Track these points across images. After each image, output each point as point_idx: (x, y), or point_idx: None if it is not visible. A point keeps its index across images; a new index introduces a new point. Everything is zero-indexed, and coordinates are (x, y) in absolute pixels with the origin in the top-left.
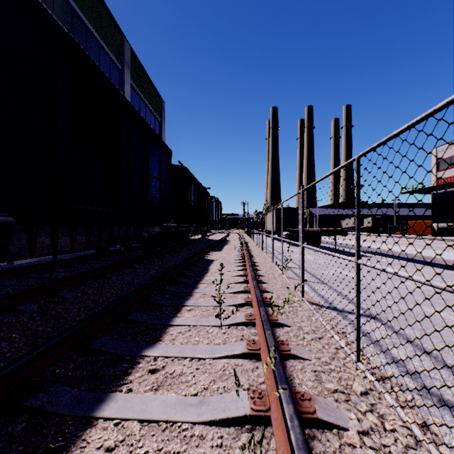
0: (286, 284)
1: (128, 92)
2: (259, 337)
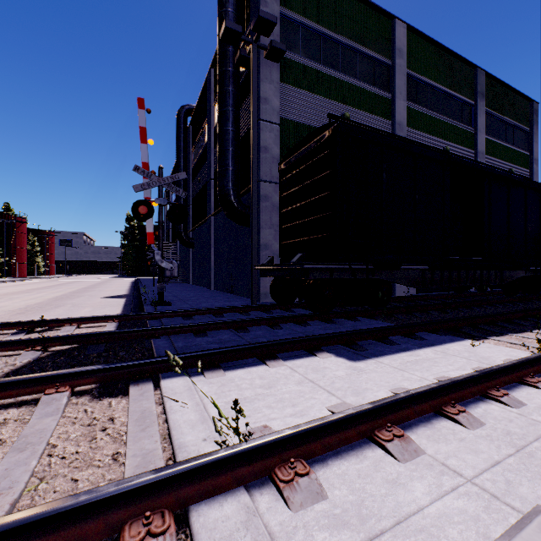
0: None
1: (482, 124)
2: None
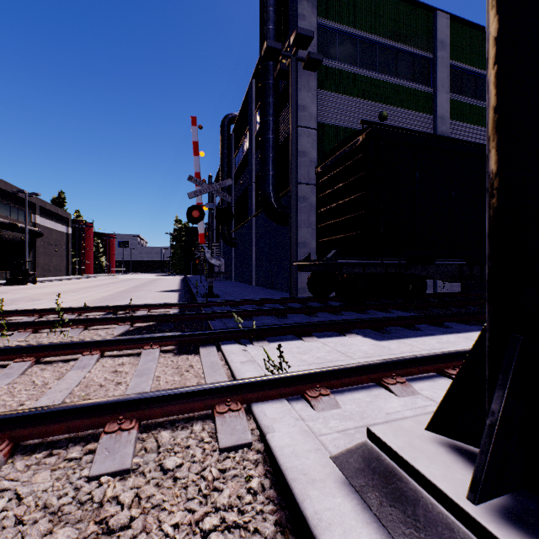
0: None
1: None
2: None
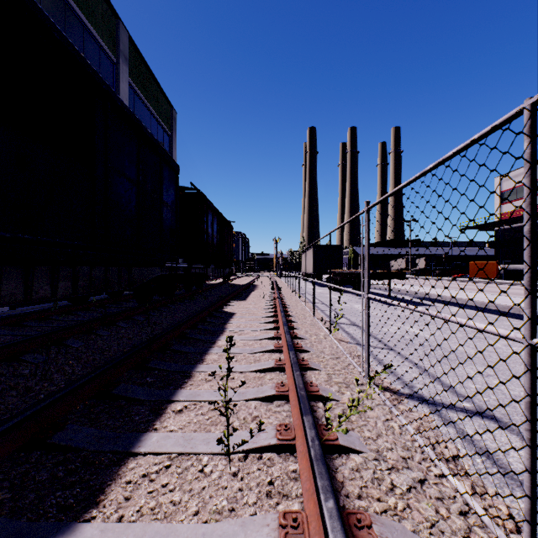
0: (337, 351)
1: (126, 93)
2: (306, 497)
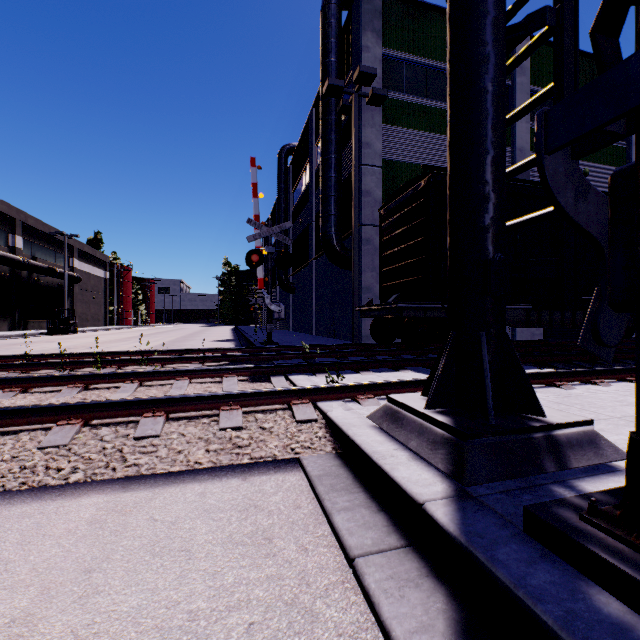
0: None
1: None
2: None
